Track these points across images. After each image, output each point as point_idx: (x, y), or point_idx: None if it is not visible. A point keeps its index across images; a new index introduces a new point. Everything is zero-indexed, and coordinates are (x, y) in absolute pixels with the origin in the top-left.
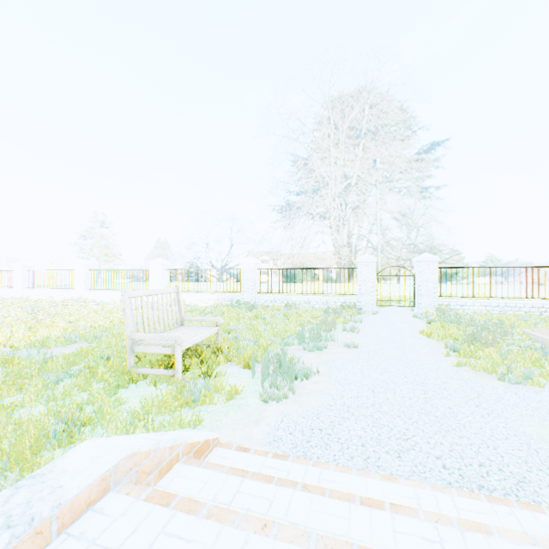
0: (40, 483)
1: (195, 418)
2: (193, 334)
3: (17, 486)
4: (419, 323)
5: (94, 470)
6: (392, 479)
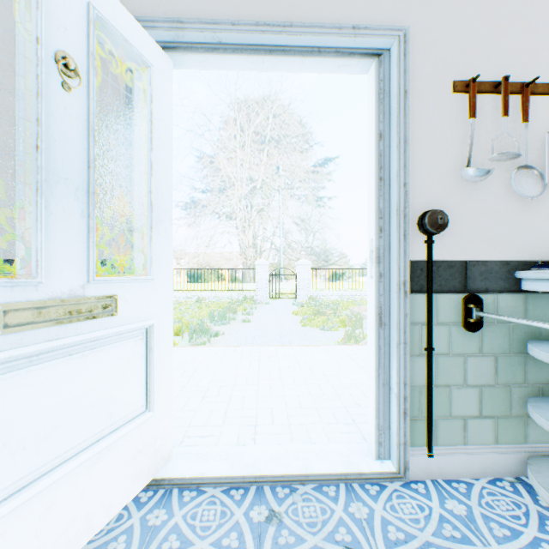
0: None
1: None
2: None
3: None
4: (295, 308)
5: None
6: None
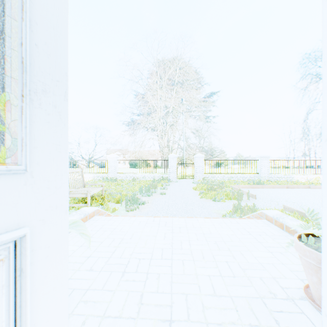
0: (81, 211)
1: None
2: (93, 190)
3: (76, 212)
4: (194, 185)
5: (92, 209)
6: None
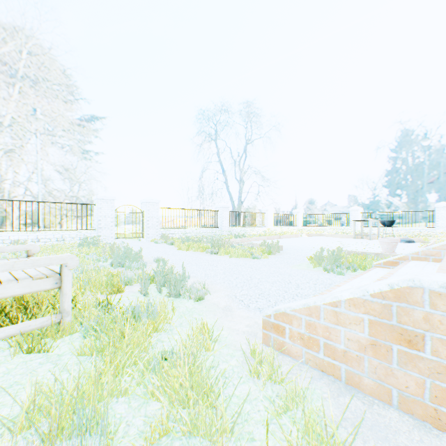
0: None
1: (206, 325)
2: None
3: None
4: (165, 245)
5: None
6: (338, 285)
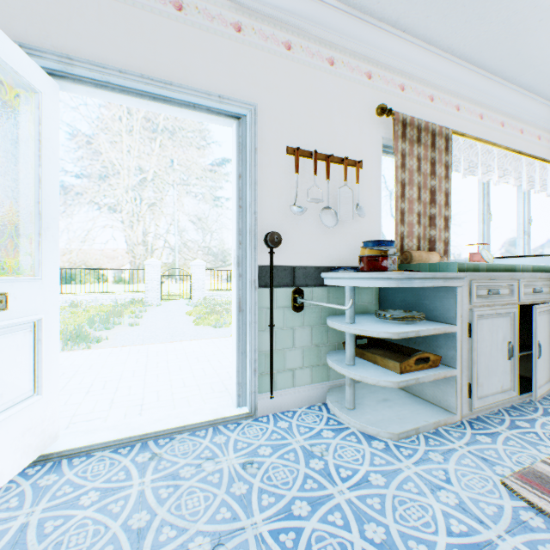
0: None
1: None
2: None
3: None
4: (190, 309)
5: None
6: None
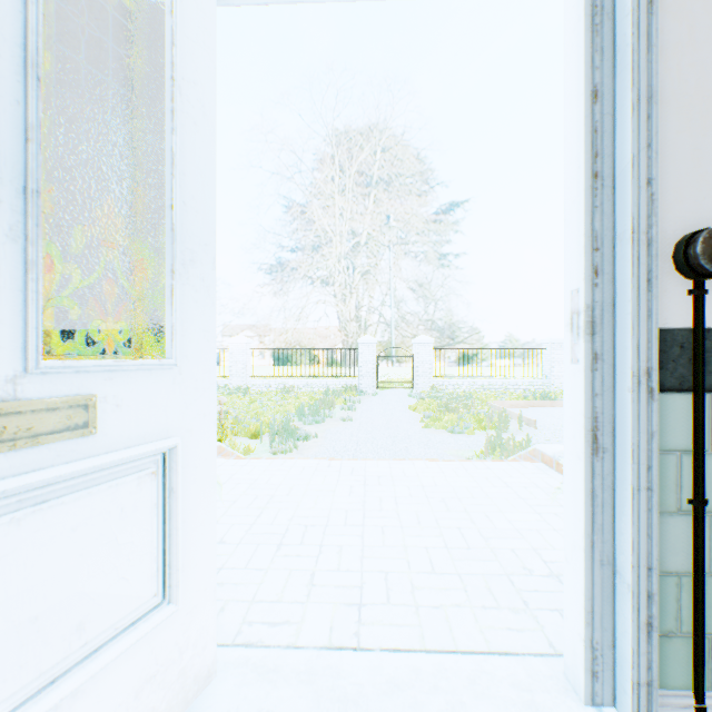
0: None
1: None
2: None
3: None
4: (412, 401)
5: None
6: None
